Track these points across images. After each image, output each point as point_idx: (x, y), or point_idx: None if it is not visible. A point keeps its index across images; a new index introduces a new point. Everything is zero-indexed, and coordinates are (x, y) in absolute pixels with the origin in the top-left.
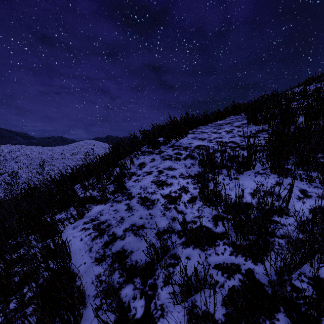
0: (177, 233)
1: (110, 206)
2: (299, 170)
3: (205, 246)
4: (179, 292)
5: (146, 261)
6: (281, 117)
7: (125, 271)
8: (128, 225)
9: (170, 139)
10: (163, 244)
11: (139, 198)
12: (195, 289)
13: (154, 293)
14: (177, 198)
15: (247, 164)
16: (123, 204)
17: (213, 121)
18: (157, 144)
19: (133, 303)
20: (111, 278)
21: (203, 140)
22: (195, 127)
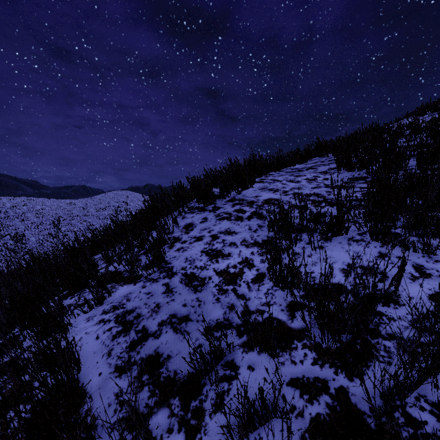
0: (236, 329)
1: (142, 287)
2: (412, 236)
3: (277, 349)
4: (236, 425)
5: (188, 373)
6: (385, 160)
7: (159, 387)
8: (165, 316)
9: (229, 191)
10: (214, 347)
11: (183, 276)
12: (260, 420)
13: (199, 424)
14: (238, 276)
15: (337, 227)
16: (160, 284)
17: (290, 165)
18: (211, 197)
19: (167, 439)
20: (134, 402)
21: (275, 192)
22: (264, 173)
